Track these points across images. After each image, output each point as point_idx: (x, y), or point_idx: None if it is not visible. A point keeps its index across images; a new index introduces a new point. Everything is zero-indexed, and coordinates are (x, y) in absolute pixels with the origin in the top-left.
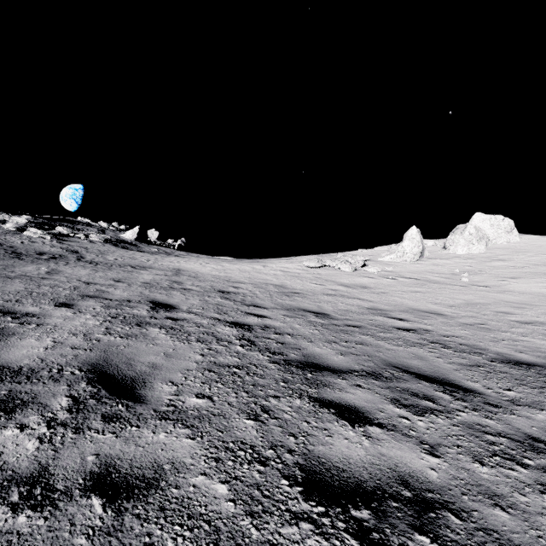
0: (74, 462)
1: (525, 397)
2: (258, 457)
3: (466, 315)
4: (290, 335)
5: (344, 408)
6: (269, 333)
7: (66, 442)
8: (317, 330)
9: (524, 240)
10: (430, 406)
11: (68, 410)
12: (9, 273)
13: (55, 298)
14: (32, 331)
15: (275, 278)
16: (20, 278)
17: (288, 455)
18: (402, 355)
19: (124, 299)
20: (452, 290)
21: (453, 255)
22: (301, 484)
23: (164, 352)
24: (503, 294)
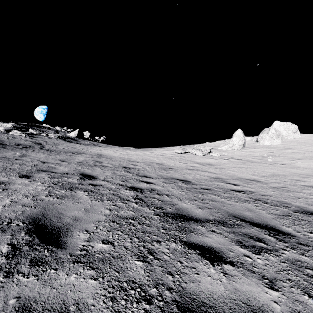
0: None
1: None
2: (145, 296)
3: (273, 181)
4: (167, 195)
5: (205, 249)
6: (153, 194)
7: None
8: (184, 192)
9: (303, 137)
10: (263, 246)
11: (6, 256)
12: None
13: (20, 171)
14: None
15: (158, 159)
16: (1, 159)
17: (168, 292)
18: (238, 208)
19: (64, 172)
20: (263, 166)
21: (262, 146)
22: None
23: (84, 208)
24: (294, 169)
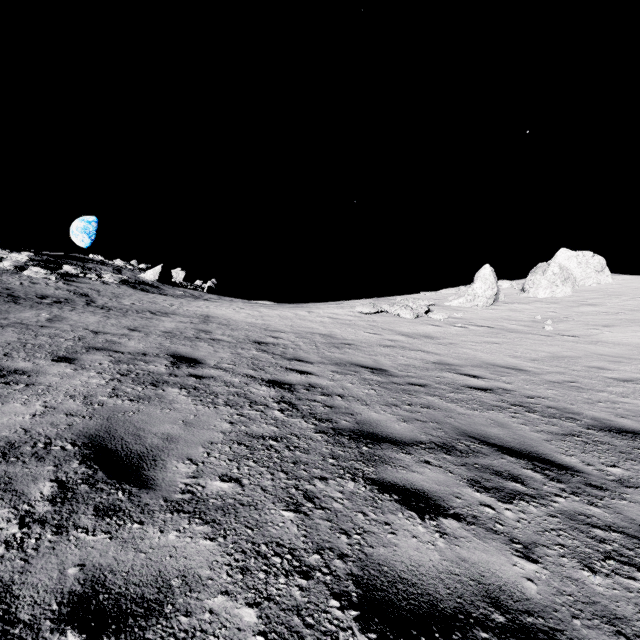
0: (49, 578)
1: (635, 475)
2: (299, 566)
3: (552, 370)
4: (340, 397)
5: (410, 493)
6: (314, 393)
7: (41, 547)
8: (374, 390)
9: (617, 281)
10: (518, 489)
11: (51, 501)
12: (2, 320)
13: (53, 350)
14: (19, 393)
15: (323, 326)
16: (13, 326)
17: (339, 561)
18: (478, 421)
19: (138, 351)
20: (534, 340)
21: (533, 299)
22: (357, 605)
23: (183, 420)
24: (595, 346)
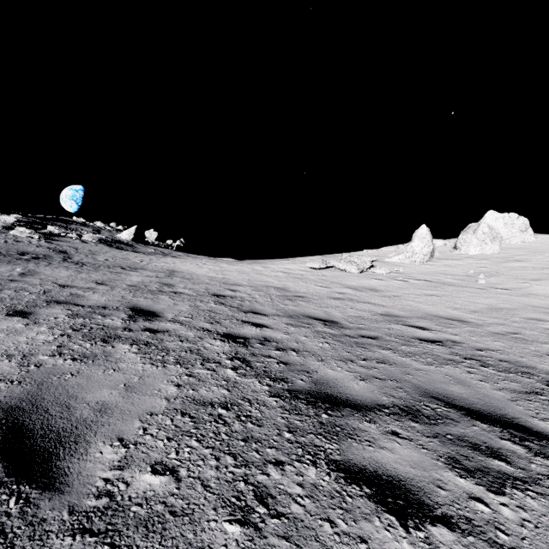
0: None
1: None
2: None
3: (493, 322)
4: (295, 351)
5: (383, 482)
6: (269, 348)
7: None
8: (328, 343)
9: (539, 239)
10: (505, 470)
11: None
12: None
13: (12, 304)
14: None
15: (277, 280)
16: None
17: None
18: (437, 378)
19: (99, 304)
20: (470, 293)
21: (465, 255)
22: None
23: (125, 383)
24: (528, 298)
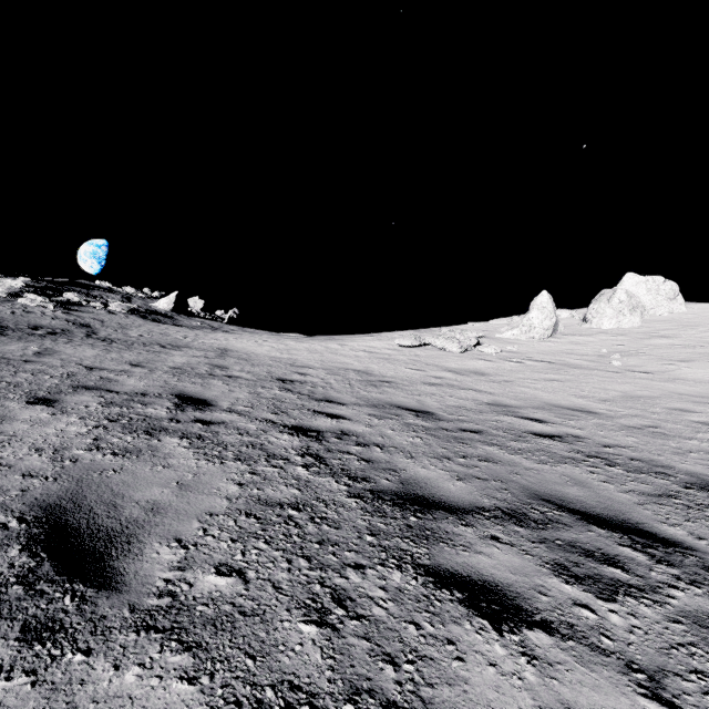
0: None
1: None
2: None
3: (627, 413)
4: (379, 447)
5: (477, 587)
6: (347, 443)
7: None
8: (420, 438)
9: (692, 309)
10: (619, 578)
11: None
12: None
13: (32, 390)
14: None
15: (358, 361)
16: None
17: None
18: (551, 478)
19: (137, 391)
20: (602, 378)
21: (597, 330)
22: None
23: (177, 481)
24: (673, 384)
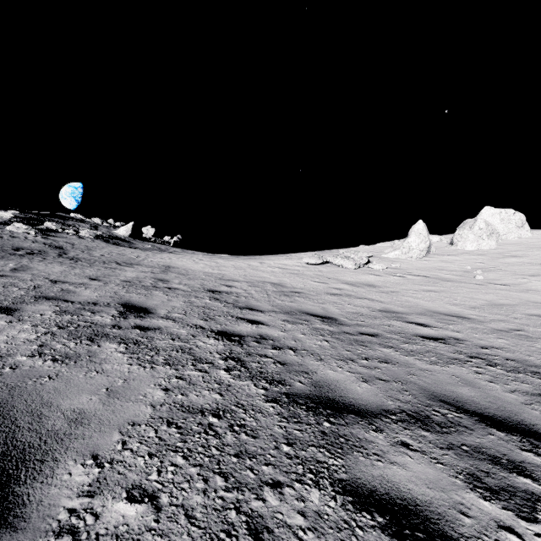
0: None
1: None
2: None
3: (494, 318)
4: (293, 350)
5: (397, 508)
6: (265, 347)
7: None
8: (326, 341)
9: (536, 235)
10: (533, 490)
11: None
12: None
13: None
14: None
15: (273, 276)
16: None
17: None
18: (443, 379)
19: (90, 300)
20: (469, 289)
21: (461, 251)
22: None
23: (107, 387)
24: (527, 294)
